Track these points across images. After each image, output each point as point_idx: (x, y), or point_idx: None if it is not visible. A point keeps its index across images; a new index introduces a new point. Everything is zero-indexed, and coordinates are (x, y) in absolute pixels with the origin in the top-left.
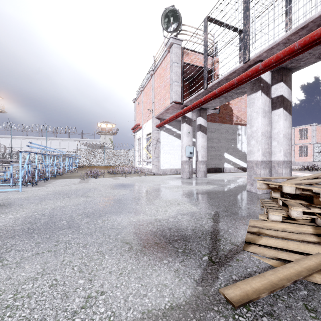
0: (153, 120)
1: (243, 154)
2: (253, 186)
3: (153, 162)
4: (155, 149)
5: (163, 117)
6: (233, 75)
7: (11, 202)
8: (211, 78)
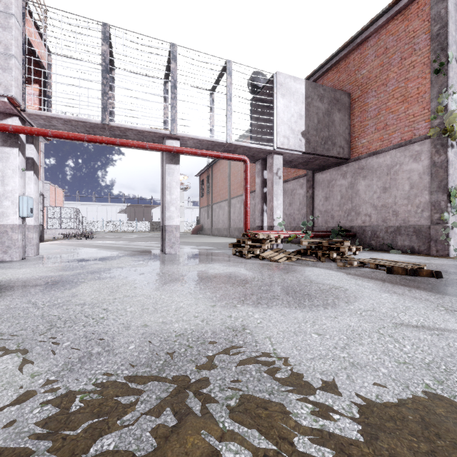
0: None
1: None
2: (173, 249)
3: None
4: None
5: None
6: (149, 133)
7: (120, 371)
8: (46, 86)
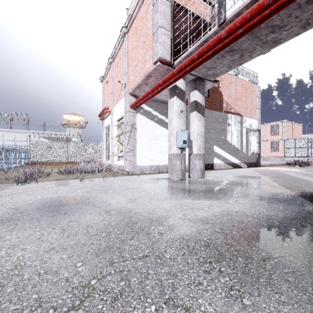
0: (127, 97)
1: (232, 147)
2: None
3: (126, 157)
4: (129, 138)
5: (141, 94)
6: None
7: None
8: None
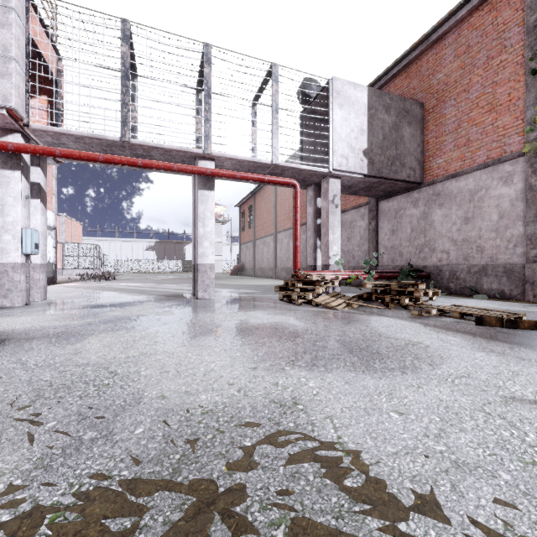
0: None
1: None
2: (206, 293)
3: None
4: None
5: None
6: (178, 153)
7: (116, 471)
8: (56, 97)
